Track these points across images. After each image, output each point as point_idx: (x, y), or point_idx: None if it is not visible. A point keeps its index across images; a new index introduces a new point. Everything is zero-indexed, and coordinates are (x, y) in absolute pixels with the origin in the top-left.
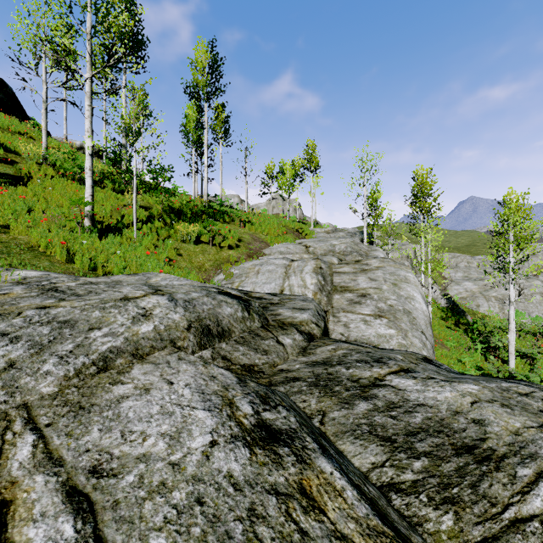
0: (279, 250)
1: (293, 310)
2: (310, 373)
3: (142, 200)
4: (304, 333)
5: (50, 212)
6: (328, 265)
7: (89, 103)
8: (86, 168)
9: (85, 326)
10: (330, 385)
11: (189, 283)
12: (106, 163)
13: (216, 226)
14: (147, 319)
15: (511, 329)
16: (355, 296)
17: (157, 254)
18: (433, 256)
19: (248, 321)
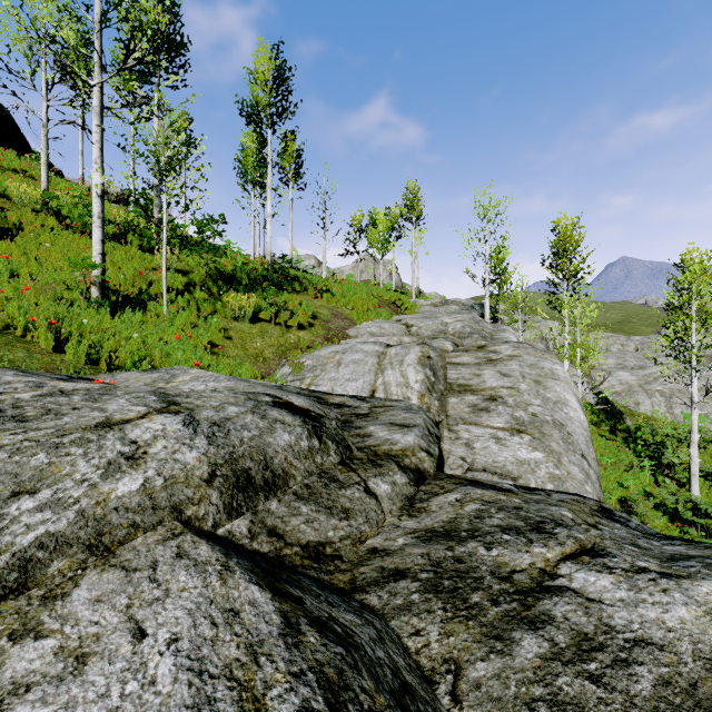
0: (369, 331)
1: (390, 427)
2: (425, 559)
3: (180, 262)
4: (409, 469)
5: (43, 278)
6: (440, 354)
7: (98, 123)
8: (94, 215)
9: (6, 487)
10: (462, 589)
11: (231, 386)
12: (133, 211)
13: (282, 298)
14: (134, 465)
15: (694, 441)
16: (480, 400)
17: (195, 337)
18: (583, 339)
19: (318, 455)
